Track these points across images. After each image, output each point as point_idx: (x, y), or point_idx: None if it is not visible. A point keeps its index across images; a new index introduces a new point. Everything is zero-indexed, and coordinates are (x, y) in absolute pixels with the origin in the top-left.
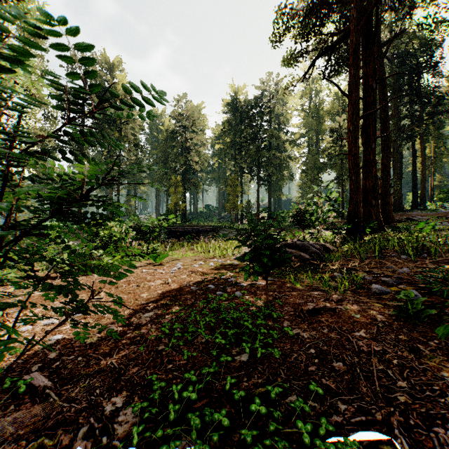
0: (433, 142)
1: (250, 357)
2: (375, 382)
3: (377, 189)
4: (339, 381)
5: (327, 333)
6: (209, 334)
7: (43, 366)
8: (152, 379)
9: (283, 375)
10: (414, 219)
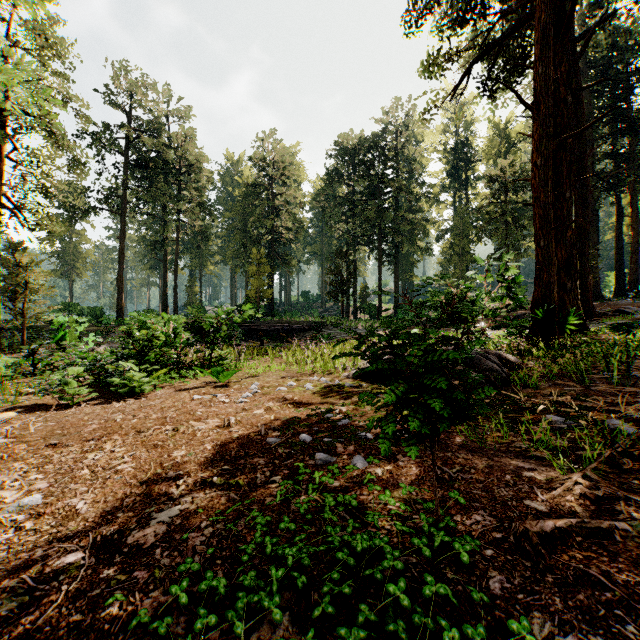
0: None
1: None
2: None
3: (574, 263)
4: None
5: None
6: (293, 608)
7: None
8: None
9: None
10: (628, 312)
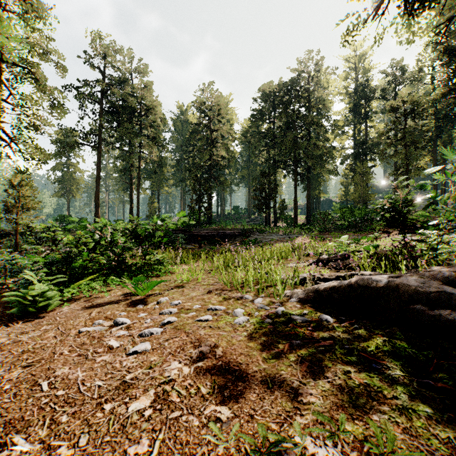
0: None
1: None
2: None
3: None
4: None
5: None
6: None
7: None
8: None
9: None
10: None
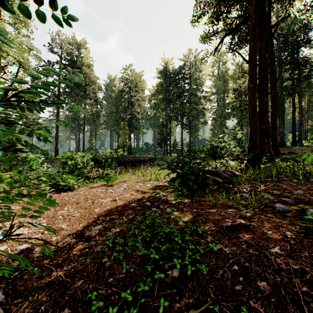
0: (306, 98)
1: (180, 272)
2: (303, 306)
3: (268, 130)
4: (267, 304)
5: (246, 249)
6: (145, 247)
7: (3, 276)
8: (91, 297)
9: (212, 295)
10: (295, 153)
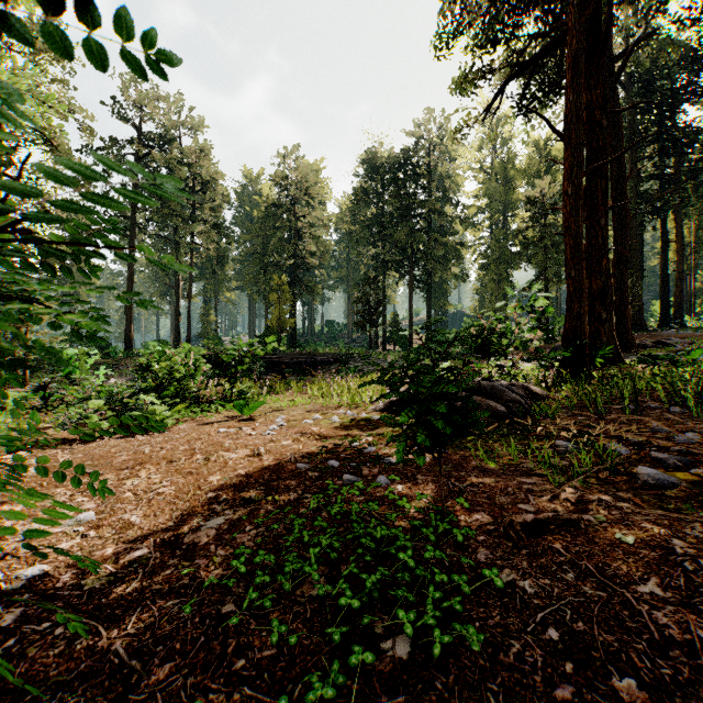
0: (694, 219)
1: (414, 645)
2: None
3: (609, 293)
4: None
5: (576, 583)
6: (327, 575)
7: None
8: None
9: None
10: (668, 344)
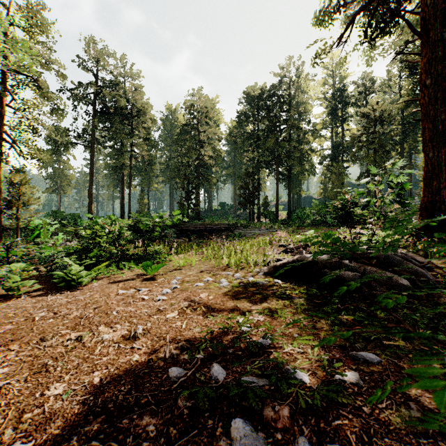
0: None
1: None
2: None
3: None
4: None
5: None
6: None
7: None
8: None
9: None
10: None
